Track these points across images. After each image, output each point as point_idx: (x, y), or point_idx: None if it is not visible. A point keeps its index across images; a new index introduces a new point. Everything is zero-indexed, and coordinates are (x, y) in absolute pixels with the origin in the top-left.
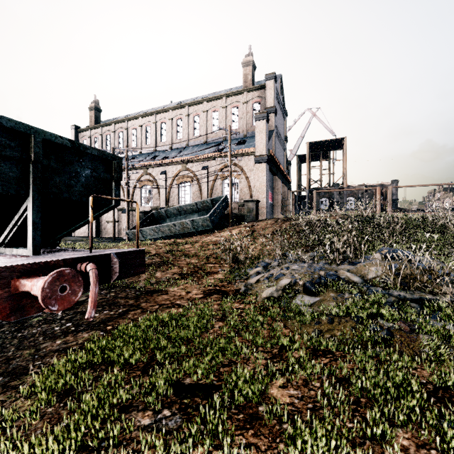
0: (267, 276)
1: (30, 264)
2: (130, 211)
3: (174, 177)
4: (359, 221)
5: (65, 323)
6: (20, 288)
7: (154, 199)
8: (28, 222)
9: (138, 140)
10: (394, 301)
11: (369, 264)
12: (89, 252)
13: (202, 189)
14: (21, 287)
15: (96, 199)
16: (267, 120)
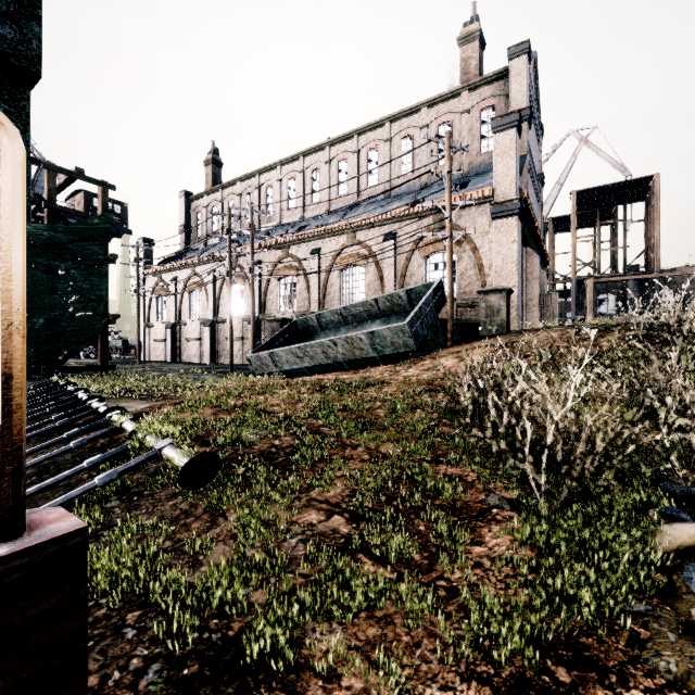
0: None
1: None
2: (262, 321)
3: (334, 258)
4: None
5: None
6: None
7: (299, 299)
8: None
9: (276, 204)
10: None
11: None
12: None
13: (384, 276)
14: None
15: None
16: (518, 130)
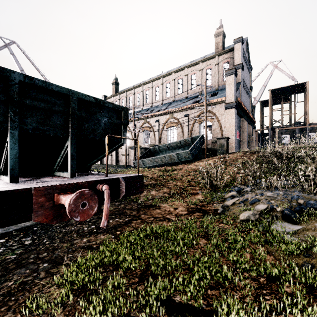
0: (242, 200)
1: (66, 184)
2: (136, 148)
3: (164, 124)
4: None
5: (91, 225)
6: (59, 201)
7: (151, 139)
8: (69, 155)
9: (141, 101)
10: None
11: None
12: (105, 176)
13: (184, 131)
14: (60, 201)
15: (111, 138)
16: (235, 75)
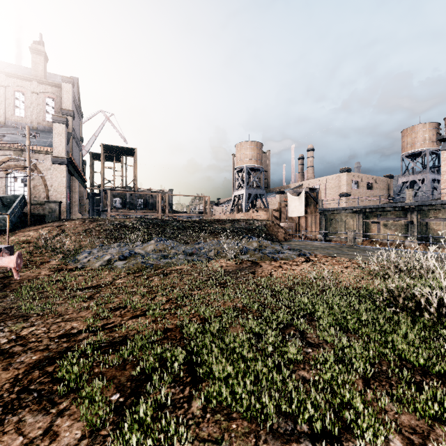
0: (95, 257)
1: None
2: None
3: None
4: (145, 222)
5: None
6: None
7: None
8: None
9: None
10: (156, 257)
11: (149, 245)
12: None
13: None
14: None
15: None
16: (66, 125)
